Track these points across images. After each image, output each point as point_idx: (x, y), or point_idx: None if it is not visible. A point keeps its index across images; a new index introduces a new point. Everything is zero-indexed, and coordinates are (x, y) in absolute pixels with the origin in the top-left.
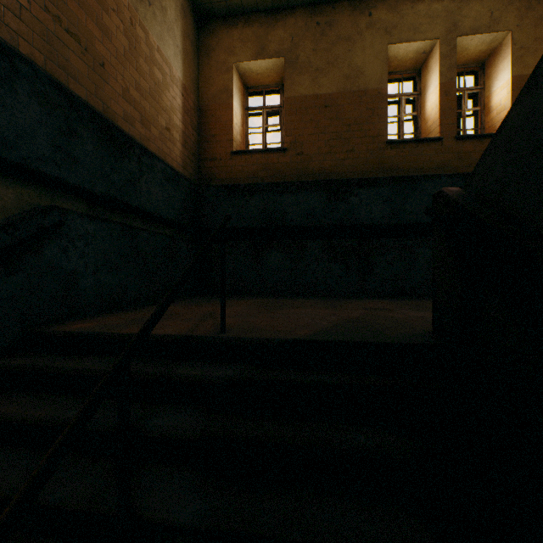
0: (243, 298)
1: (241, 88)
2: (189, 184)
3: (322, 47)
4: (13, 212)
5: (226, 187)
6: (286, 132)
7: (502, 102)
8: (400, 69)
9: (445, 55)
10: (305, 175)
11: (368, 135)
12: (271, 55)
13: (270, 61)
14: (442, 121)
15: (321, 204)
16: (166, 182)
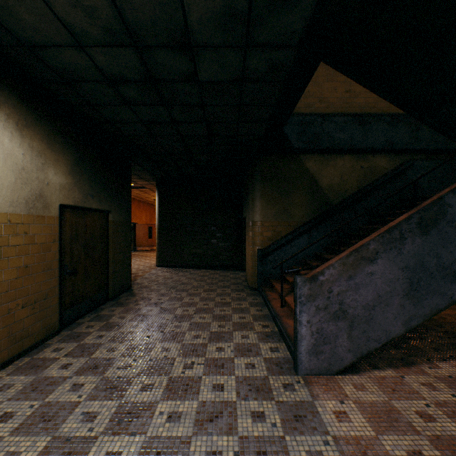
0: None
1: None
2: None
3: None
4: (397, 164)
5: None
6: None
7: None
8: None
9: None
10: None
11: None
12: None
13: None
14: None
15: None
16: None
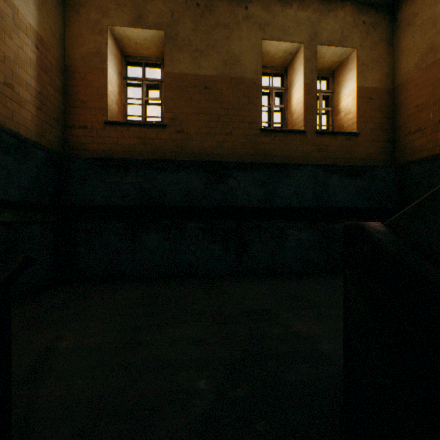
0: (114, 289)
1: (118, 55)
2: (47, 154)
3: (202, 29)
4: None
5: (96, 159)
6: (166, 108)
7: (349, 106)
8: (271, 64)
9: (308, 59)
10: (185, 153)
11: (245, 120)
12: (149, 25)
13: (149, 32)
14: (306, 116)
15: (201, 185)
16: (3, 154)
